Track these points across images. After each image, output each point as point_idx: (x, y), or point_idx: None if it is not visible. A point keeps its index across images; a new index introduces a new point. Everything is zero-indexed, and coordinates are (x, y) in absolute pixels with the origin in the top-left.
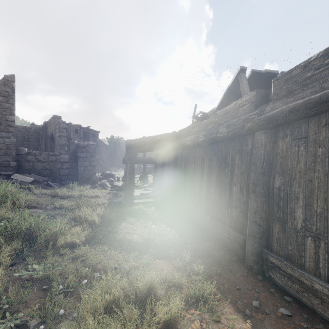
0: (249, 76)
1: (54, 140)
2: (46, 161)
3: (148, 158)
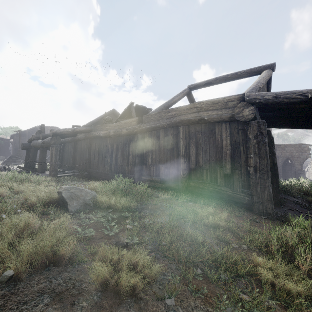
0: (135, 106)
1: None
2: None
3: None
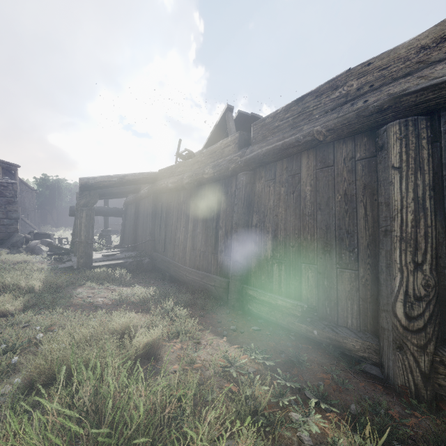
0: (236, 116)
1: None
2: None
3: (113, 208)
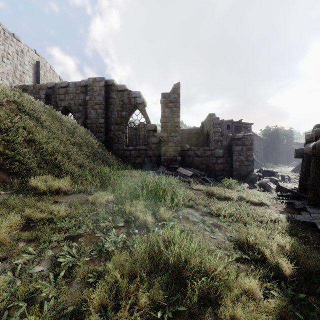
0: None
1: (209, 136)
2: (202, 156)
3: None
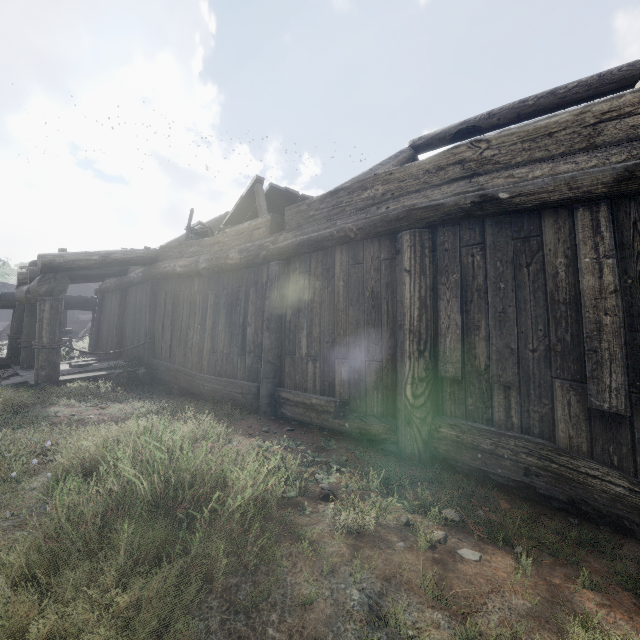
0: (267, 190)
1: None
2: None
3: (78, 297)
